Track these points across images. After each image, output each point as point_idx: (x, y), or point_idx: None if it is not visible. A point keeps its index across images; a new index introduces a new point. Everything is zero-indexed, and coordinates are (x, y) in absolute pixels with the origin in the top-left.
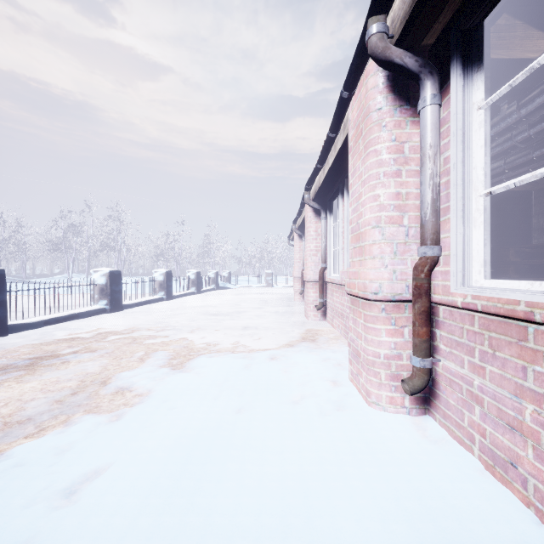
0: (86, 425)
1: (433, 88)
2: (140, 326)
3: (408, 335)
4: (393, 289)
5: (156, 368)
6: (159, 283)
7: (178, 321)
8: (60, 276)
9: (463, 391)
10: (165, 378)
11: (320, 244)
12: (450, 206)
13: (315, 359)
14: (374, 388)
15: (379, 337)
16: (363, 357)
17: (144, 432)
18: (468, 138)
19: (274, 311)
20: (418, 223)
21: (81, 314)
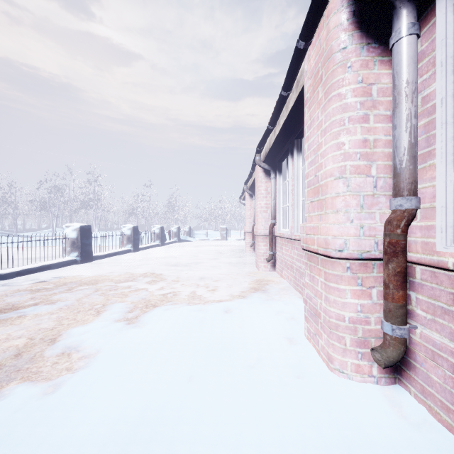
0: (14, 401)
1: (410, 16)
2: (105, 277)
3: (376, 296)
4: (360, 246)
5: (110, 323)
6: (127, 237)
7: (141, 272)
8: (46, 230)
9: None
10: (117, 336)
11: (270, 201)
12: (436, 149)
13: (269, 312)
14: (337, 354)
15: (343, 298)
16: (323, 318)
17: (77, 412)
18: None
19: (228, 262)
20: (387, 173)
21: (52, 265)
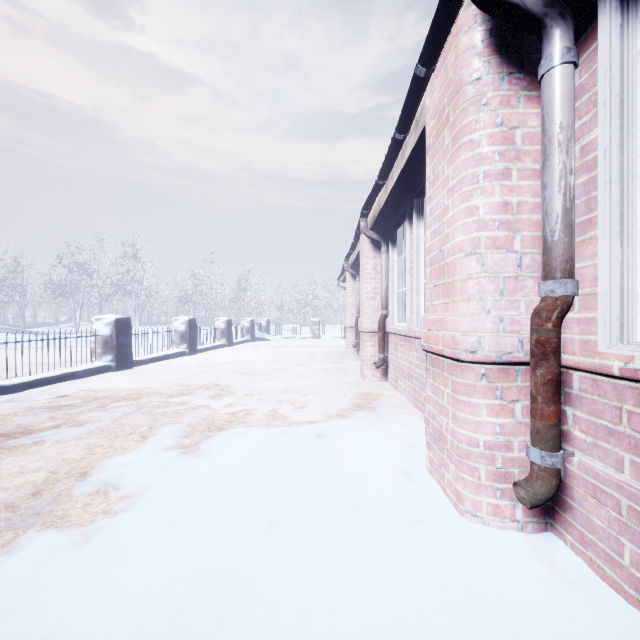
0: (35, 553)
1: (565, 39)
2: (151, 390)
3: (521, 413)
4: (499, 345)
5: (161, 452)
6: (180, 334)
7: (201, 382)
8: (66, 325)
9: (622, 509)
10: (170, 468)
11: (380, 285)
12: (598, 216)
13: (377, 437)
14: (469, 491)
15: (477, 415)
16: (451, 443)
17: (121, 567)
18: (630, 108)
19: (322, 369)
20: (536, 247)
21: (77, 373)
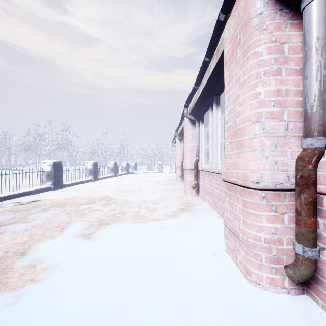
0: None
1: None
2: (71, 200)
3: (287, 221)
4: (274, 179)
5: (71, 238)
6: (89, 170)
7: (98, 196)
8: (32, 165)
9: None
10: (74, 249)
11: (195, 144)
12: None
13: (195, 229)
14: (254, 269)
15: (260, 222)
16: (242, 238)
17: (33, 323)
18: None
19: (164, 189)
20: (297, 117)
21: (32, 191)
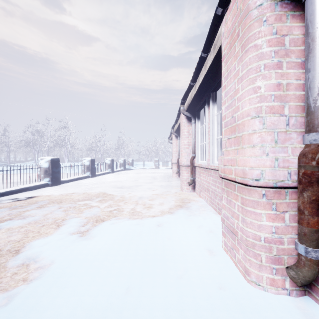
0: None
1: None
2: (68, 197)
3: (289, 220)
4: (275, 176)
5: (66, 236)
6: (86, 166)
7: (95, 193)
8: (31, 162)
9: None
10: (69, 247)
11: (191, 140)
12: None
13: (192, 226)
14: (254, 269)
15: (259, 221)
16: (241, 236)
17: None
18: None
19: (160, 185)
20: (298, 112)
21: (30, 187)
